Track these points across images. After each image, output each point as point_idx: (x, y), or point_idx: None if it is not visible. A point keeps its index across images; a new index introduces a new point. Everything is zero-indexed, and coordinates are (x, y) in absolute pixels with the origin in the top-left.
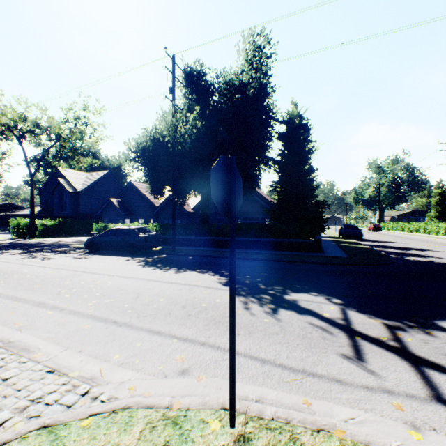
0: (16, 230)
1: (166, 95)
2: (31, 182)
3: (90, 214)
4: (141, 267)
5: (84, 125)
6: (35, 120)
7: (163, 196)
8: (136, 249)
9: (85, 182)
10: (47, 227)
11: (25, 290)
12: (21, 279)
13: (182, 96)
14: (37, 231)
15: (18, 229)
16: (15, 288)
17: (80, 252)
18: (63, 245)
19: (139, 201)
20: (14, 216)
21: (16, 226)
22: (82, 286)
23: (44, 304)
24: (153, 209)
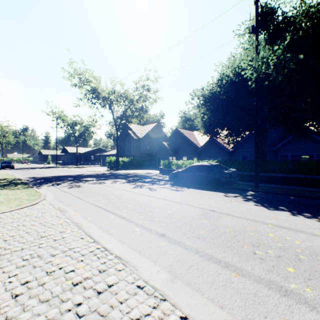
0: (109, 164)
1: (254, 31)
2: (117, 133)
3: (146, 154)
4: (269, 210)
5: (147, 90)
6: (118, 92)
7: (218, 137)
8: (220, 184)
9: (142, 132)
10: (125, 163)
11: (201, 239)
12: (167, 215)
13: (240, 44)
14: (119, 165)
15: (110, 164)
16: (183, 232)
17: (166, 184)
18: (144, 176)
19: (183, 143)
20: (103, 156)
21: (109, 162)
22: (263, 242)
23: (295, 294)
24: (194, 149)
